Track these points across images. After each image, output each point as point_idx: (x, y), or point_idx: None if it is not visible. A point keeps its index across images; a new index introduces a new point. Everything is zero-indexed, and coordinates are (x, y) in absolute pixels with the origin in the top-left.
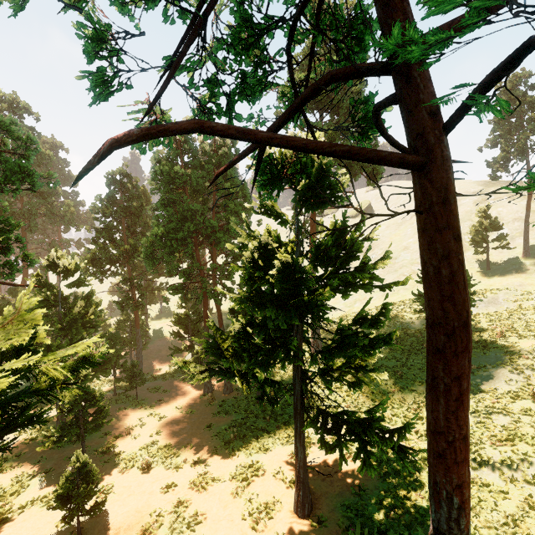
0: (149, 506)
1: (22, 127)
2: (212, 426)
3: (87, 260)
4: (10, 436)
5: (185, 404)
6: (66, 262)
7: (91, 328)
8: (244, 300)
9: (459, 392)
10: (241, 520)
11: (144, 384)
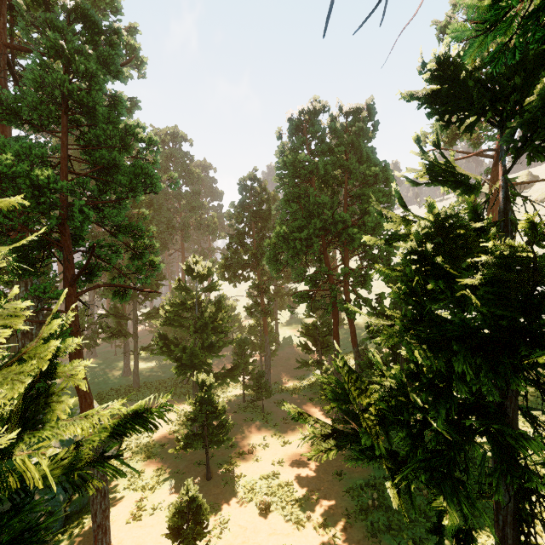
0: None
1: (179, 153)
2: (343, 475)
3: (221, 265)
4: (161, 423)
5: None
6: (200, 267)
7: (221, 333)
8: (402, 334)
9: None
10: None
11: (269, 396)
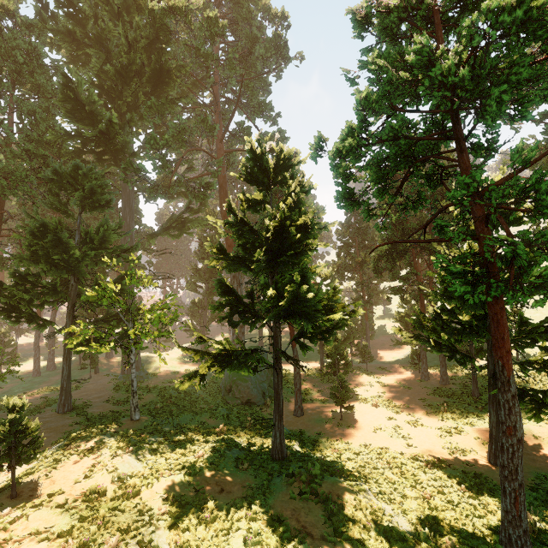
0: (377, 421)
1: None
2: (426, 400)
3: (333, 269)
4: None
5: (404, 382)
6: (325, 270)
7: None
8: (437, 294)
9: (497, 319)
10: (440, 448)
11: (372, 361)
